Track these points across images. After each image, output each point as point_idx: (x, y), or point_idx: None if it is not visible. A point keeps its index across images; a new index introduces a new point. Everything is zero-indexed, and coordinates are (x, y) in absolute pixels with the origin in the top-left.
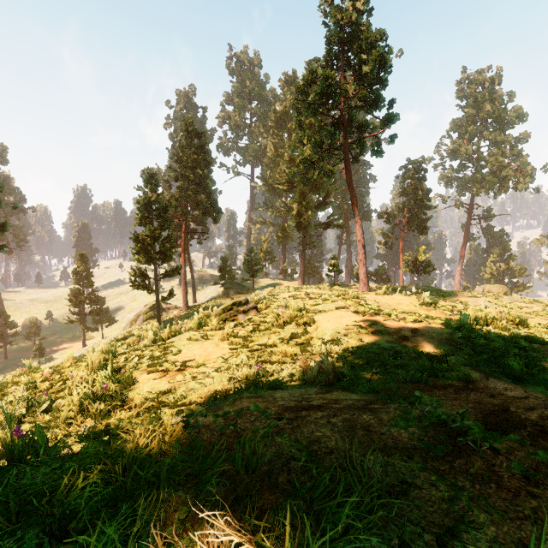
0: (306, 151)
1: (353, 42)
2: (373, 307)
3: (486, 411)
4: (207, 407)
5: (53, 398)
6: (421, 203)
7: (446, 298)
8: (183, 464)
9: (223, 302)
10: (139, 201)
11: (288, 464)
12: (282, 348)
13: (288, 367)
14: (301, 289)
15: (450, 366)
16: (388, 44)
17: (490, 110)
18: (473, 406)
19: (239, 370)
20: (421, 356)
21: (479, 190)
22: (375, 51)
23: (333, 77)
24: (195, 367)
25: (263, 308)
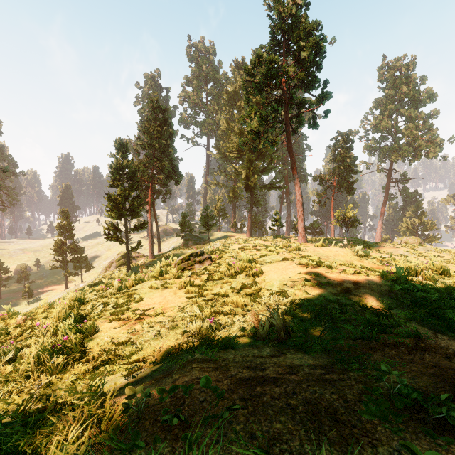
0: (254, 124)
1: (293, 31)
2: (315, 259)
3: (450, 379)
4: (159, 366)
5: (20, 346)
6: (349, 168)
7: (371, 248)
8: None
9: (183, 251)
10: (111, 166)
11: None
12: (234, 298)
13: (239, 320)
14: (249, 241)
15: (396, 320)
16: (322, 34)
17: (406, 91)
18: (433, 372)
19: (192, 323)
20: (366, 310)
21: (397, 158)
22: (312, 39)
23: (276, 61)
24: (153, 316)
25: (216, 258)
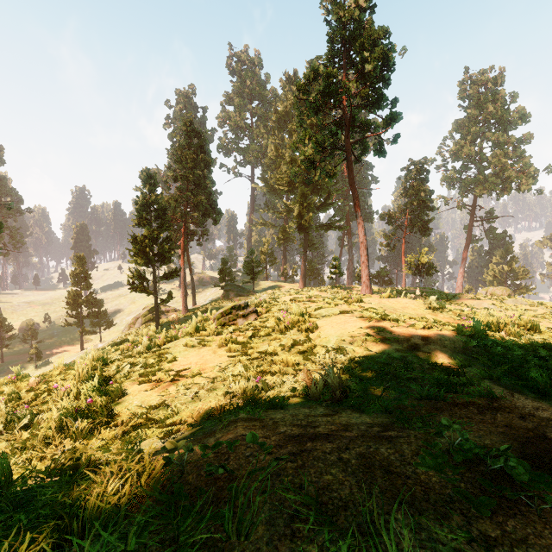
0: (308, 151)
1: (355, 40)
2: (379, 312)
3: (521, 438)
4: (199, 428)
5: (35, 412)
6: (424, 204)
7: (450, 301)
8: (158, 522)
9: (223, 305)
10: (137, 202)
11: (291, 524)
12: (284, 356)
13: (289, 380)
14: (303, 292)
15: (469, 379)
16: (391, 42)
17: (492, 110)
18: (503, 431)
19: (236, 383)
20: (436, 368)
21: (482, 191)
22: (378, 49)
23: (335, 75)
24: (190, 377)
25: (263, 312)
